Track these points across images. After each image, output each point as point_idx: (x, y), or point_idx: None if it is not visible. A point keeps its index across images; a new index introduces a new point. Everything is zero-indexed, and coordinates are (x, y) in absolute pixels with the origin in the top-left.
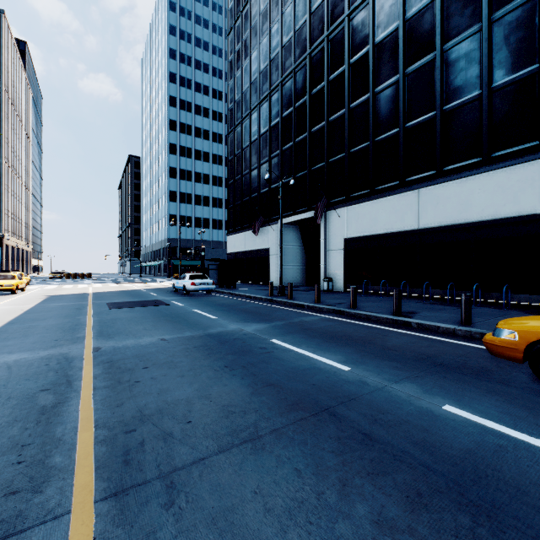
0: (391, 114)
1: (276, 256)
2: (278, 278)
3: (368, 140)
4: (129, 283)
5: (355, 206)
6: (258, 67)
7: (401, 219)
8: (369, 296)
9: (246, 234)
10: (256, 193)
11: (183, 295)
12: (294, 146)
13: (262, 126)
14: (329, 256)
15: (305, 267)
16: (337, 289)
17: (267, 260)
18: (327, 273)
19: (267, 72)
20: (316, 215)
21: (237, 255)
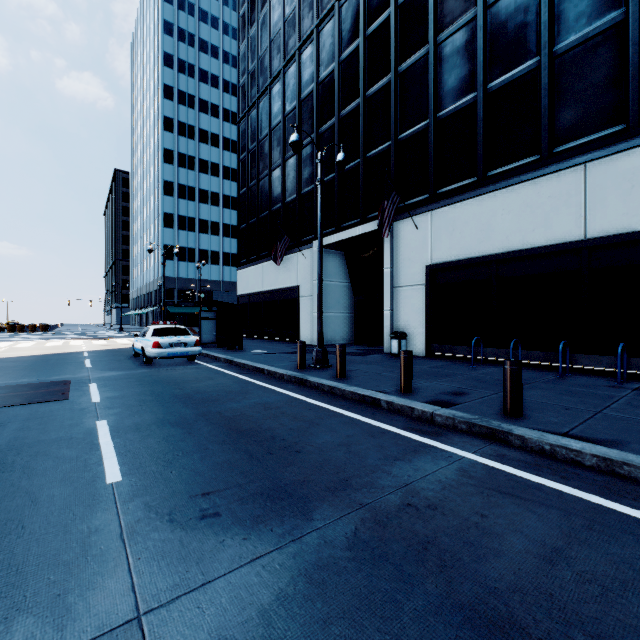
0: (520, 34)
1: (309, 299)
2: (312, 331)
3: (472, 90)
4: (88, 339)
5: (448, 208)
6: (282, 13)
7: (544, 224)
8: (486, 368)
9: (264, 265)
10: (279, 204)
11: (138, 366)
12: (339, 122)
13: (288, 102)
14: (399, 295)
15: (353, 314)
16: (414, 352)
17: (296, 304)
18: (395, 325)
19: (296, 18)
20: (381, 223)
21: (251, 297)
